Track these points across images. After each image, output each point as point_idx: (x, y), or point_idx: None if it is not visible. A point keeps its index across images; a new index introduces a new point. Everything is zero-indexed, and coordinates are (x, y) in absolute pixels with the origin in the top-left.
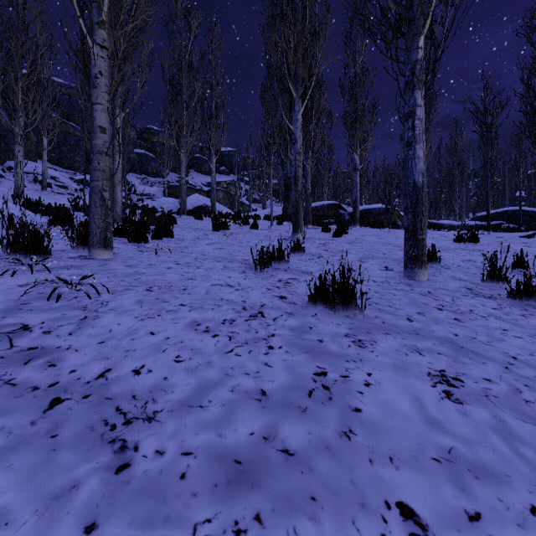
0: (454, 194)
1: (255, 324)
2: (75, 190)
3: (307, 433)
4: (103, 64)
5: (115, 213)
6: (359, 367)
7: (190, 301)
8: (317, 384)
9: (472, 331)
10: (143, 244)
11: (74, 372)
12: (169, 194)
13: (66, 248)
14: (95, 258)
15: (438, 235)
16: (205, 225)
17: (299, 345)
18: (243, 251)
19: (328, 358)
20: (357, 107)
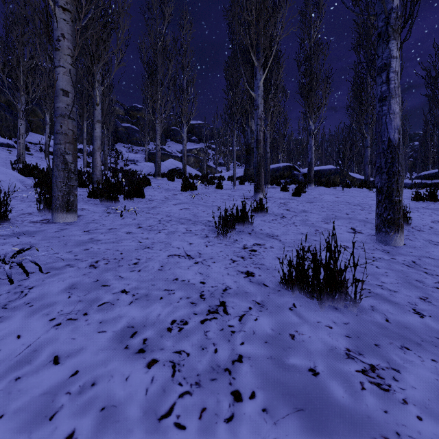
0: None
1: (213, 330)
2: None
3: None
4: (65, 26)
5: (95, 176)
6: None
7: (136, 285)
8: None
9: None
10: (114, 205)
11: None
12: (150, 160)
13: (36, 210)
14: (58, 222)
15: None
16: (176, 186)
17: (282, 386)
18: (207, 211)
19: (339, 429)
20: (312, 78)
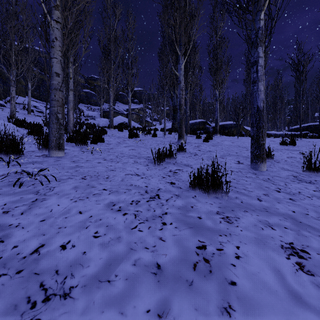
0: (276, 115)
1: (153, 204)
2: (48, 114)
3: (194, 309)
4: (57, 32)
5: (69, 128)
6: (229, 240)
7: (110, 187)
8: (200, 257)
9: (304, 208)
10: (85, 146)
11: (15, 247)
12: (104, 116)
13: (35, 149)
14: (53, 156)
15: (269, 140)
16: (124, 135)
17: (184, 221)
18: (147, 151)
19: (206, 232)
20: (217, 61)
